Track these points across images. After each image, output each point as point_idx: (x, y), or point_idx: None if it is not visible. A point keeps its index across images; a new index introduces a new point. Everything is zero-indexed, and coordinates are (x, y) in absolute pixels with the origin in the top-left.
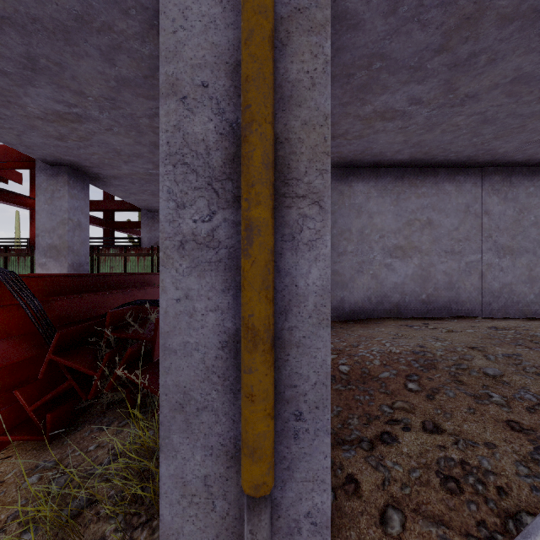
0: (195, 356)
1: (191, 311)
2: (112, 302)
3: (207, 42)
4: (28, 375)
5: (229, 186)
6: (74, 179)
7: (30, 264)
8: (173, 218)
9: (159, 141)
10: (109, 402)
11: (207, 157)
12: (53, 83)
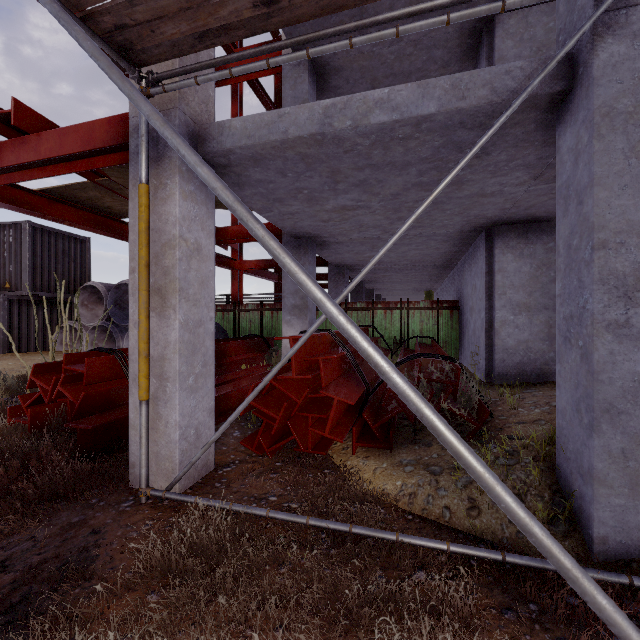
0: (616, 385)
1: (614, 361)
2: (355, 354)
3: (624, 219)
4: (346, 405)
5: (638, 295)
6: (310, 248)
7: (233, 318)
8: (602, 312)
9: (406, 215)
10: (415, 430)
11: (624, 280)
12: (363, 191)
